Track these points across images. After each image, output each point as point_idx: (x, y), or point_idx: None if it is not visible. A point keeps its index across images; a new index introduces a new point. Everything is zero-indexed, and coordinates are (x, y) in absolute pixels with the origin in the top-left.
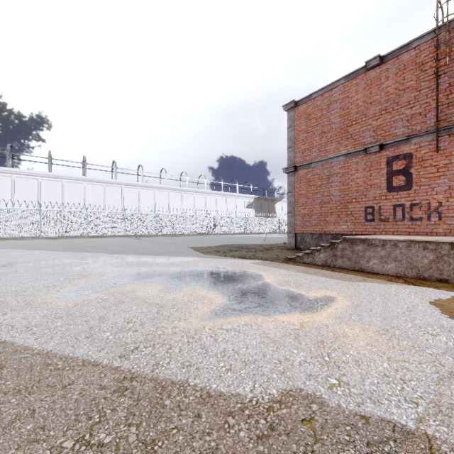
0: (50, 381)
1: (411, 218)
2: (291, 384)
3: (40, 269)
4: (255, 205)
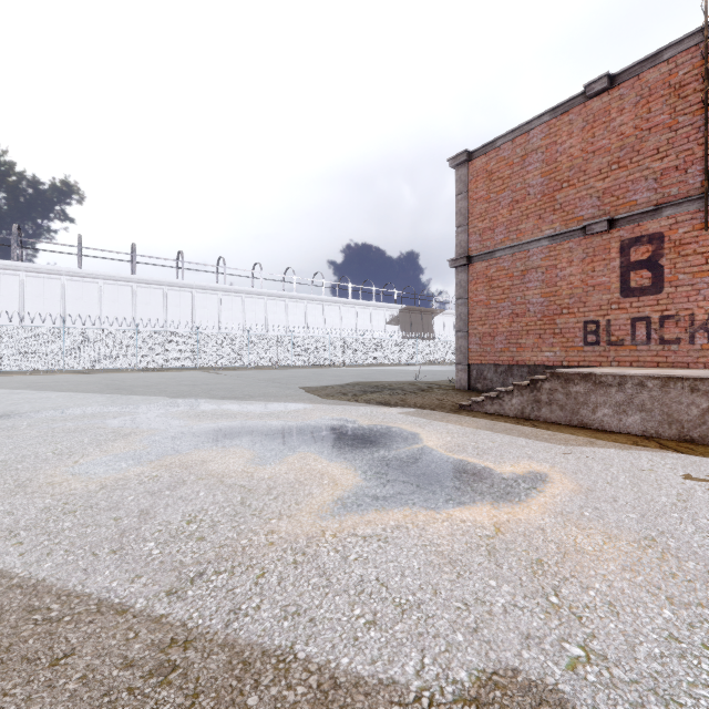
0: (29, 647)
1: (661, 340)
2: (493, 657)
3: (54, 424)
4: (401, 320)
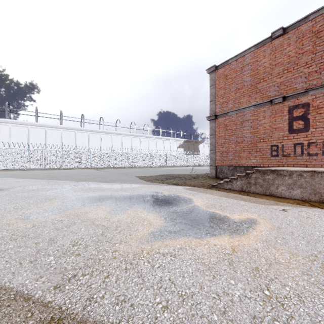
0: None
1: (308, 154)
2: None
3: (18, 194)
4: (184, 146)
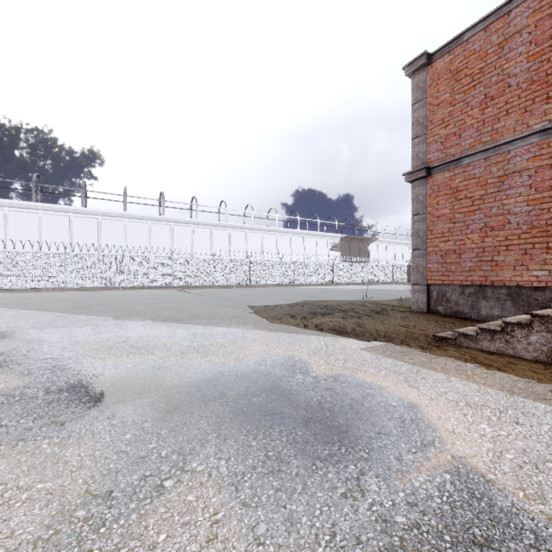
0: None
1: None
2: None
3: None
4: (341, 247)
